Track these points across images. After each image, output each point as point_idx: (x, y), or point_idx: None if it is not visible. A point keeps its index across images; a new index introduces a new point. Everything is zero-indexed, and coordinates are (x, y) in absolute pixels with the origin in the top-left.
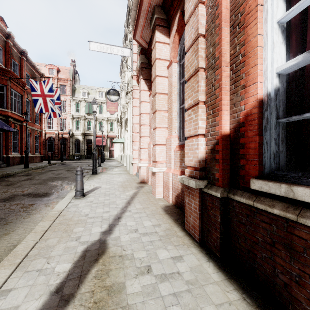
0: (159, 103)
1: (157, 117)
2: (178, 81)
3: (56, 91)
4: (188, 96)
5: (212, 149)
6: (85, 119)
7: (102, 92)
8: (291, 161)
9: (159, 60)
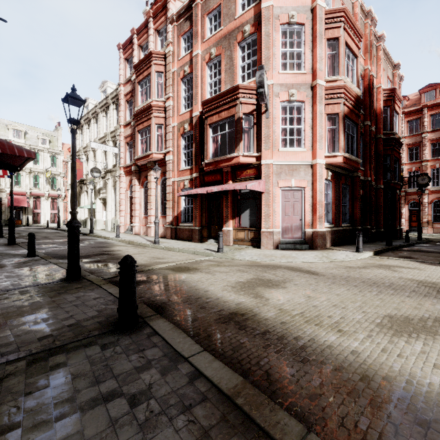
0: (152, 199)
1: (152, 205)
2: (160, 192)
3: None
4: (167, 205)
5: (173, 218)
6: None
7: (18, 131)
8: (186, 221)
9: (152, 182)
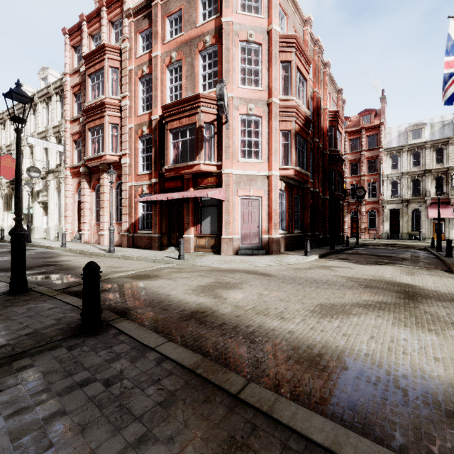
0: (106, 205)
1: (105, 211)
2: (115, 197)
3: None
4: (123, 211)
5: (130, 225)
6: None
7: None
8: (144, 228)
9: (106, 186)
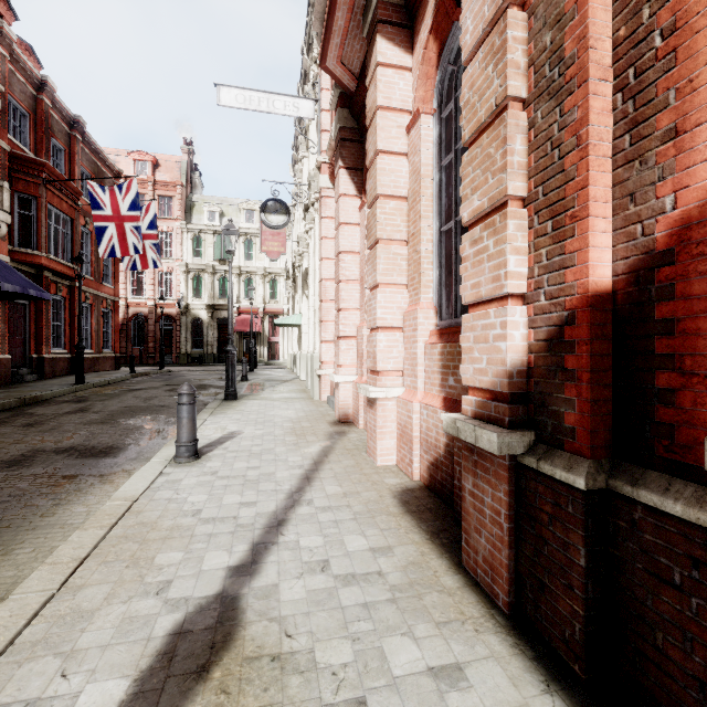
0: (385, 223)
1: (380, 259)
2: (436, 162)
3: (148, 208)
4: (471, 188)
5: (551, 338)
6: (213, 273)
7: (252, 212)
8: None
9: (386, 111)
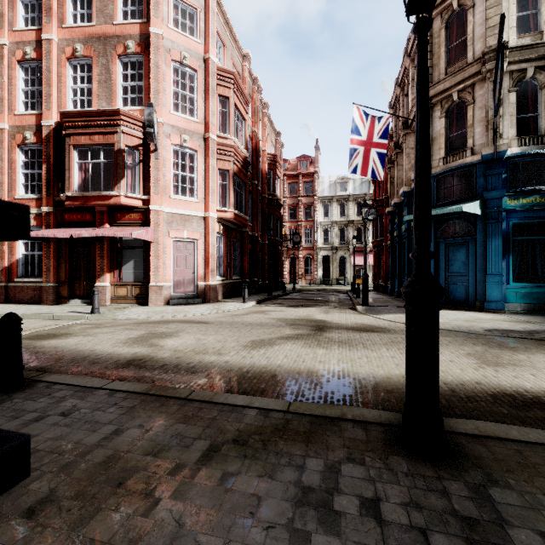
0: None
1: None
2: None
3: None
4: None
5: (1, 271)
6: None
7: None
8: (27, 274)
9: None
